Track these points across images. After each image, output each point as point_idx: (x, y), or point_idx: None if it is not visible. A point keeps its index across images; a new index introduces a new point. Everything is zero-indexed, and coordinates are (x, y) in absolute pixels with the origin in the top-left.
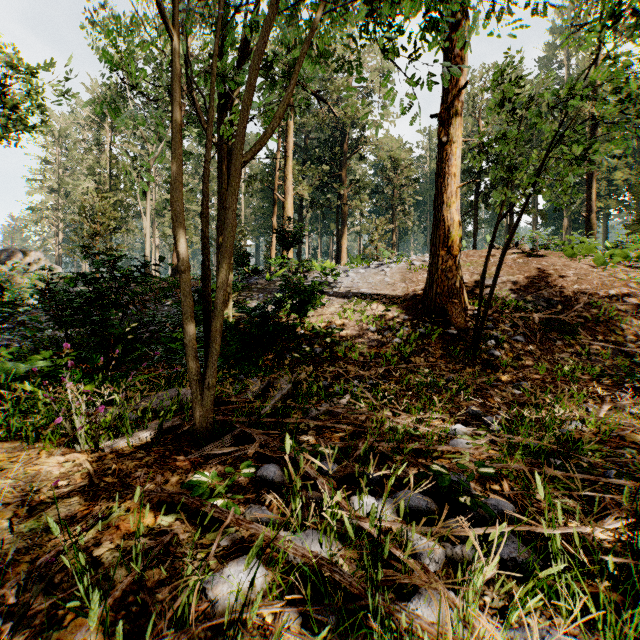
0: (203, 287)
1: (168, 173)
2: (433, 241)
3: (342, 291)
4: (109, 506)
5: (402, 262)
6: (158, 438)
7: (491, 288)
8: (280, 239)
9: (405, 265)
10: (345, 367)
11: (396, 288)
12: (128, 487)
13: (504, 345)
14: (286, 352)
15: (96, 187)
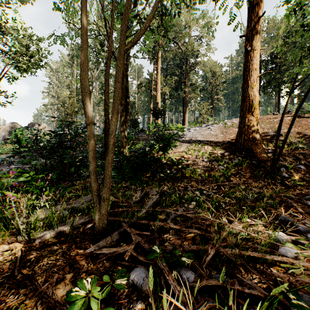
0: (104, 135)
1: (101, 85)
2: (242, 109)
3: (187, 139)
4: (10, 306)
5: (220, 123)
6: (73, 231)
7: (287, 135)
8: (154, 113)
9: (222, 125)
10: (190, 182)
11: (218, 137)
12: (34, 282)
13: (291, 171)
14: (156, 173)
15: (70, 94)
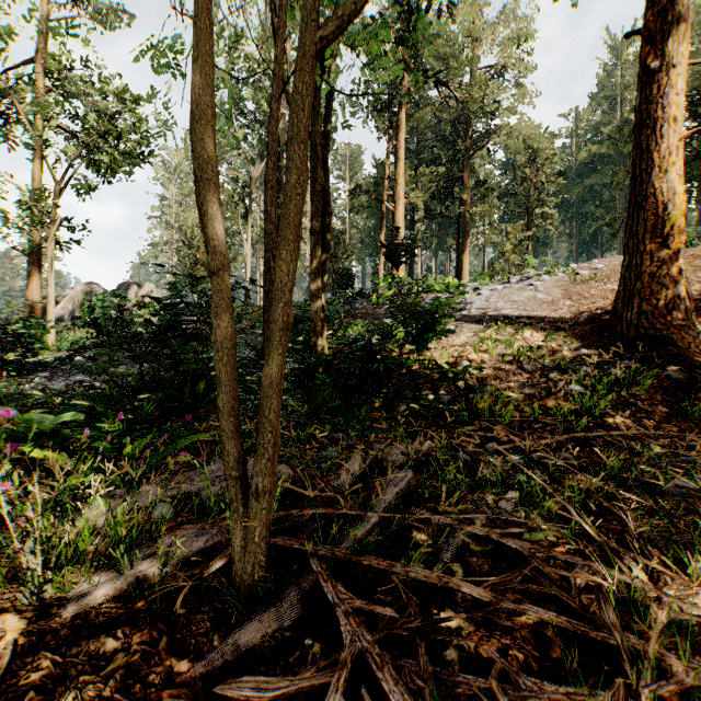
0: (264, 304)
1: None
2: (631, 230)
3: (474, 314)
4: None
5: (559, 272)
6: (175, 575)
7: None
8: (389, 254)
9: (565, 276)
10: (491, 428)
11: (558, 307)
12: None
13: None
14: (399, 399)
15: None
